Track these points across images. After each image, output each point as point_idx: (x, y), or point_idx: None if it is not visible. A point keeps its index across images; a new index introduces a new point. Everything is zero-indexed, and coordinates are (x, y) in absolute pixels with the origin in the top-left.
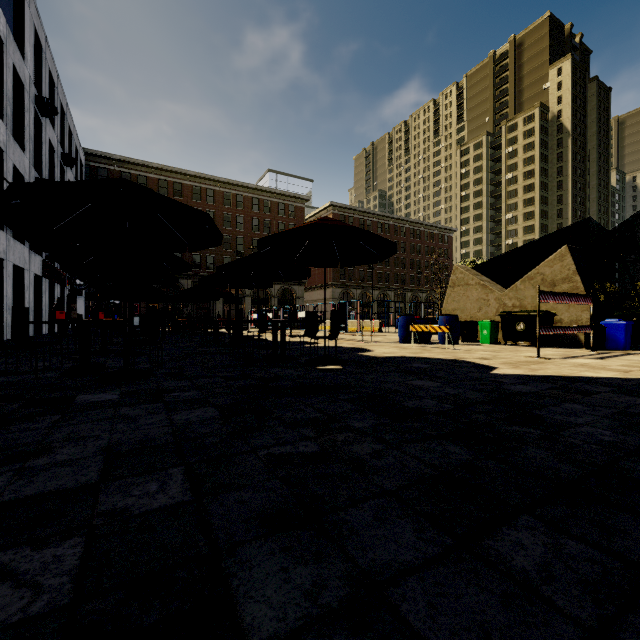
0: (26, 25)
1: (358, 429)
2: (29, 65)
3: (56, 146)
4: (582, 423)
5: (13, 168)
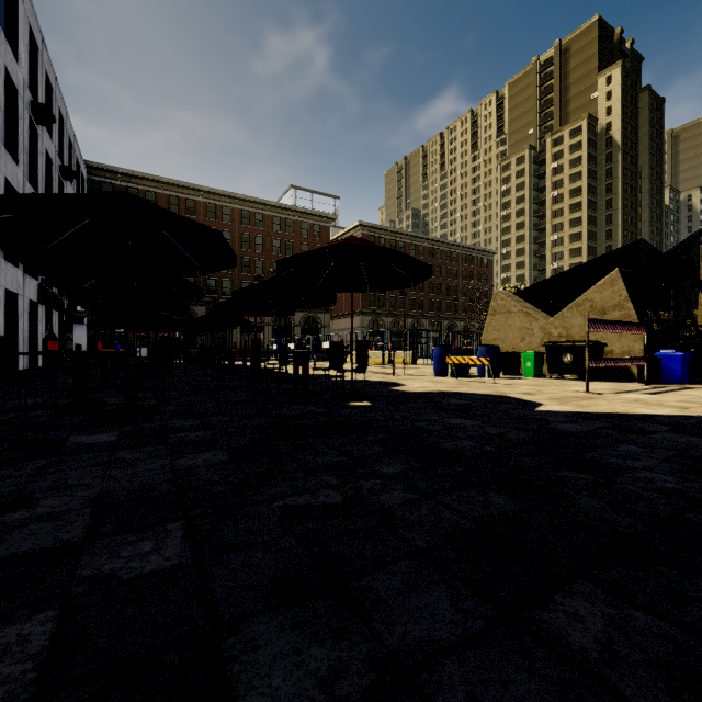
0: (20, 22)
1: (387, 475)
2: (23, 67)
3: (54, 158)
4: (640, 467)
5: (5, 182)
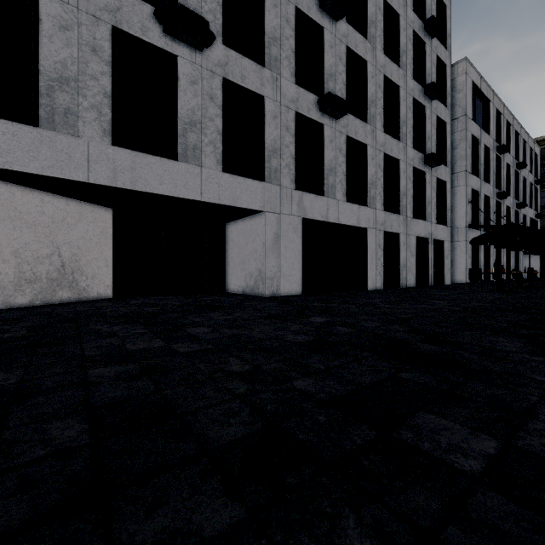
0: (490, 115)
1: None
2: (492, 134)
3: (511, 162)
4: None
5: (484, 195)
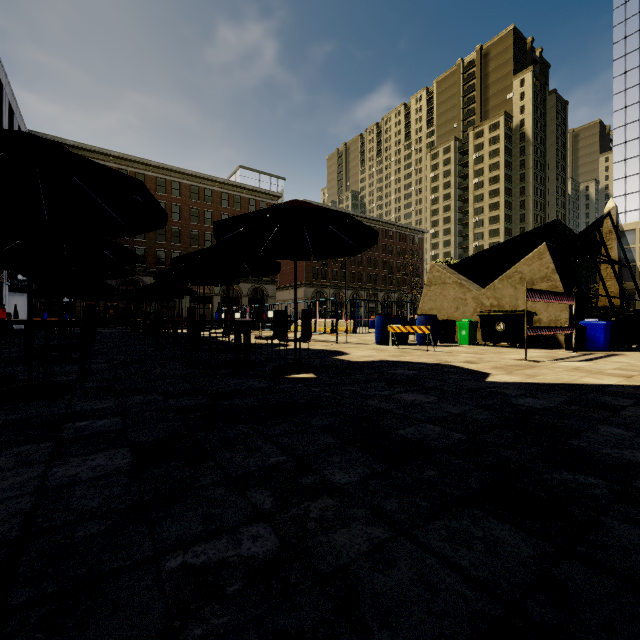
0: None
1: (341, 488)
2: None
3: None
4: None
5: None
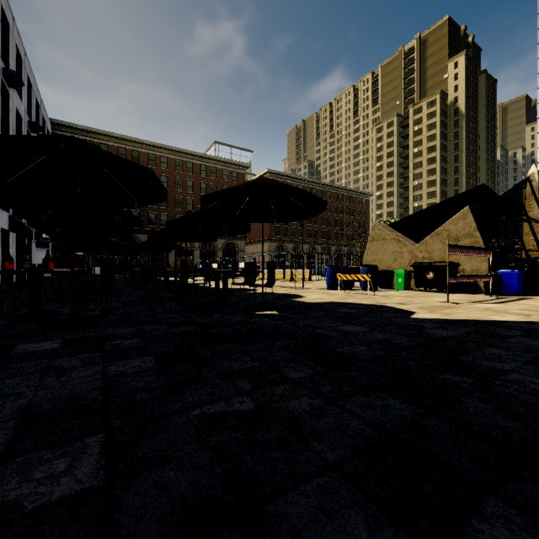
0: None
1: (295, 380)
2: None
3: (23, 115)
4: (509, 370)
5: None
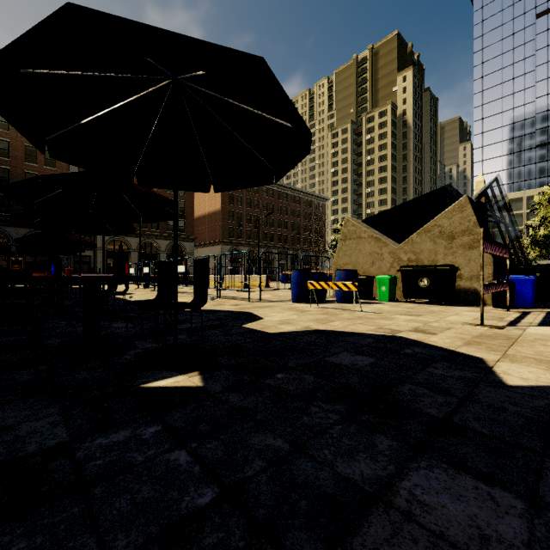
0: None
1: None
2: None
3: None
4: None
5: None
